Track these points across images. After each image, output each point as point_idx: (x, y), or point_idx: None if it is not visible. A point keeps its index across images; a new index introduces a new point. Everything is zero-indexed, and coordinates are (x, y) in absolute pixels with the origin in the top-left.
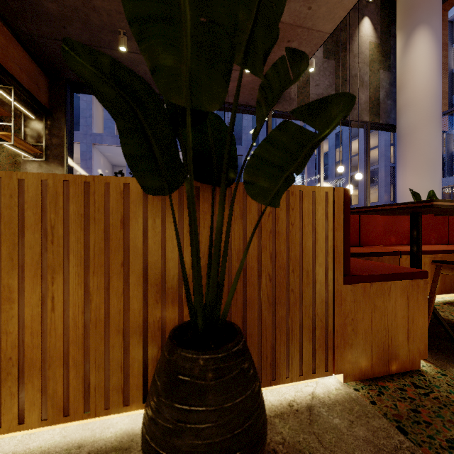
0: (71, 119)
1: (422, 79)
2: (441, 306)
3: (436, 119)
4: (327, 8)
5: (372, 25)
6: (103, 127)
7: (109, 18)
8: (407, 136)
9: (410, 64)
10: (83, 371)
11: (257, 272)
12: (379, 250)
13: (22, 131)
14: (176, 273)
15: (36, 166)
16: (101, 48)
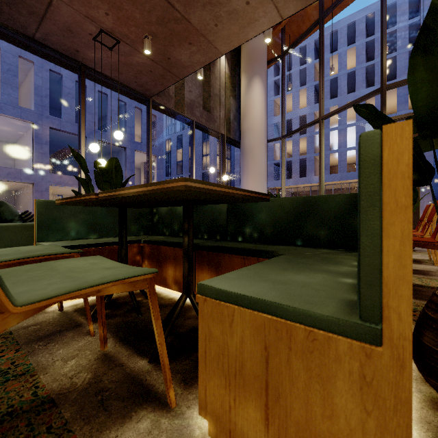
0: None
1: (258, 114)
2: None
3: (265, 144)
4: (228, 33)
5: (226, 59)
6: None
7: None
8: (249, 152)
9: (251, 101)
10: None
11: None
12: None
13: None
14: None
15: None
16: None
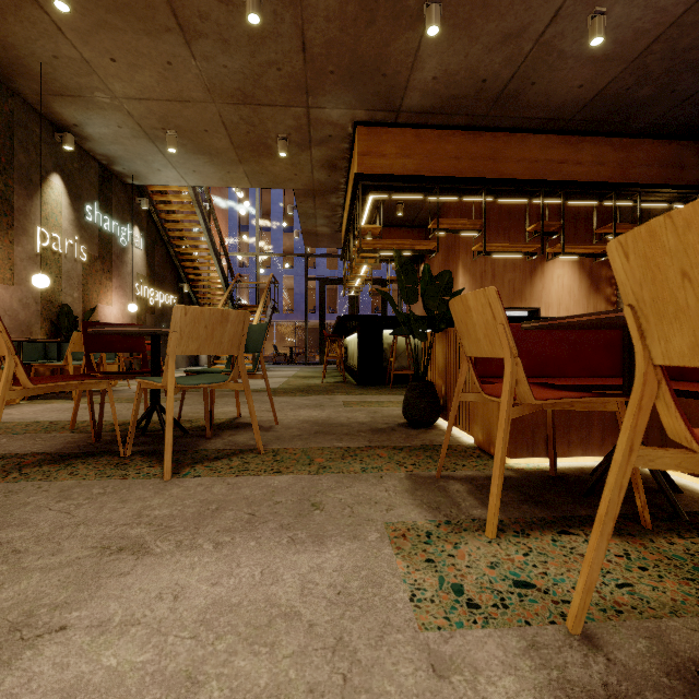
0: None
1: None
2: None
3: None
4: None
5: None
6: None
7: None
8: None
9: None
10: None
11: (454, 370)
12: None
13: None
14: (441, 367)
15: None
16: None
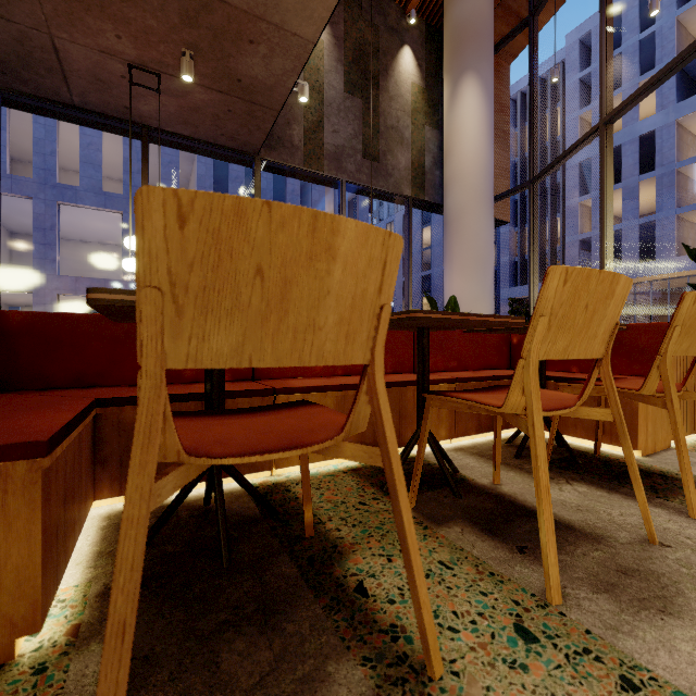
0: None
1: (470, 145)
2: (334, 477)
3: (487, 202)
4: None
5: (416, 59)
6: None
7: None
8: (454, 222)
9: (457, 123)
10: None
11: None
12: (245, 386)
13: None
14: None
15: None
16: None
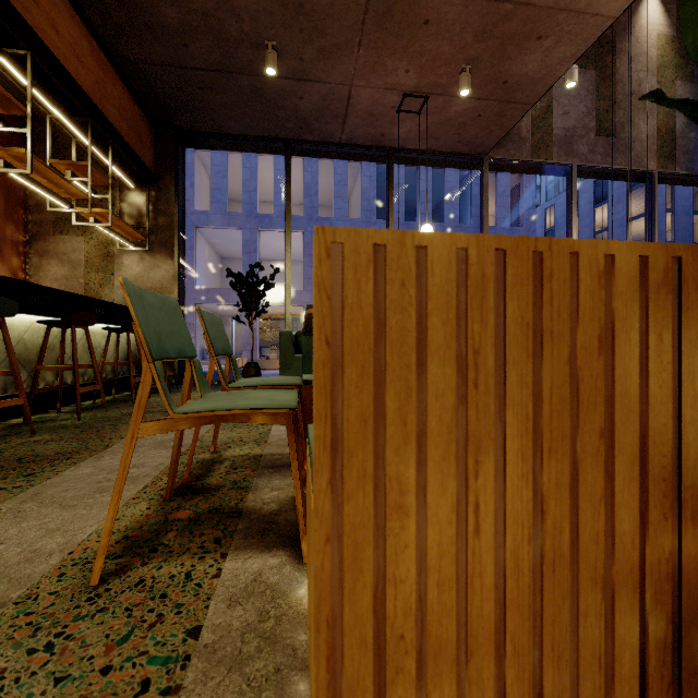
0: (182, 187)
1: None
2: None
3: None
4: None
5: (662, 5)
6: (208, 201)
7: (253, 25)
8: None
9: None
10: (530, 667)
11: None
12: None
13: (117, 208)
14: None
15: (136, 259)
16: (235, 74)
